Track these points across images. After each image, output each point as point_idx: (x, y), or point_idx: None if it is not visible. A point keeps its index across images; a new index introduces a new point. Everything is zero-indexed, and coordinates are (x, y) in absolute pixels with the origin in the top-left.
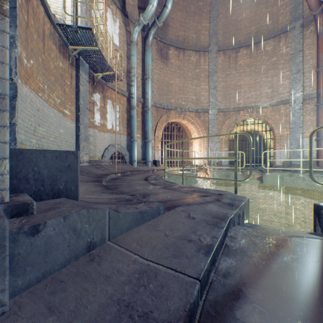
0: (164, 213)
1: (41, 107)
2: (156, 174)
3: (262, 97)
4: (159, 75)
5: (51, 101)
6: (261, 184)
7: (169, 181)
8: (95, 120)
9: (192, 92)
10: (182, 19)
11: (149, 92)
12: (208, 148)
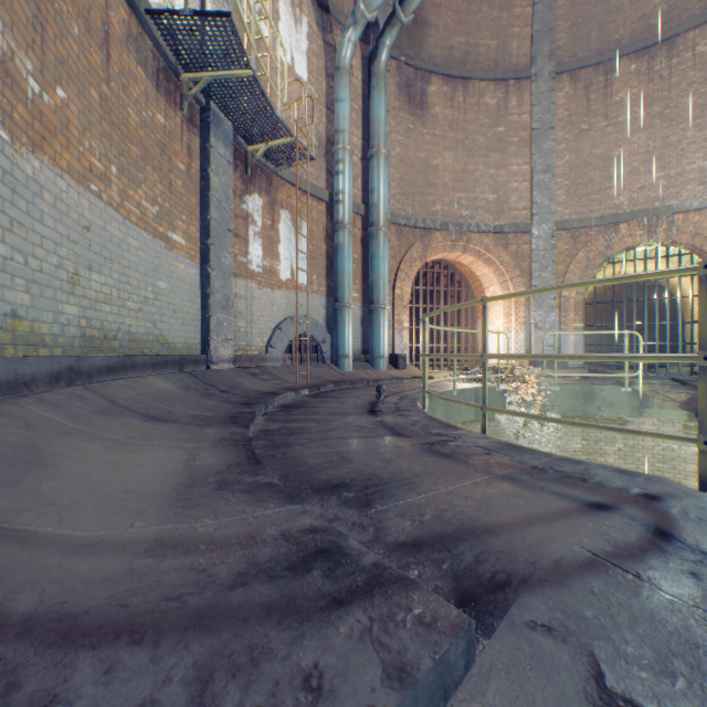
0: (470, 669)
1: (96, 220)
2: (397, 391)
3: (685, 183)
4: (405, 148)
5: (132, 209)
6: (694, 422)
7: (438, 421)
8: (250, 260)
9: (486, 183)
10: (461, 6)
11: (379, 188)
12: (528, 322)
